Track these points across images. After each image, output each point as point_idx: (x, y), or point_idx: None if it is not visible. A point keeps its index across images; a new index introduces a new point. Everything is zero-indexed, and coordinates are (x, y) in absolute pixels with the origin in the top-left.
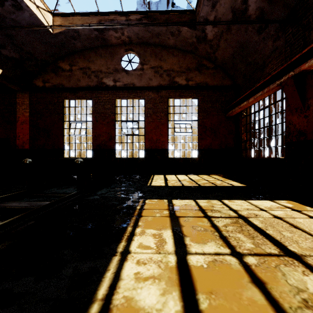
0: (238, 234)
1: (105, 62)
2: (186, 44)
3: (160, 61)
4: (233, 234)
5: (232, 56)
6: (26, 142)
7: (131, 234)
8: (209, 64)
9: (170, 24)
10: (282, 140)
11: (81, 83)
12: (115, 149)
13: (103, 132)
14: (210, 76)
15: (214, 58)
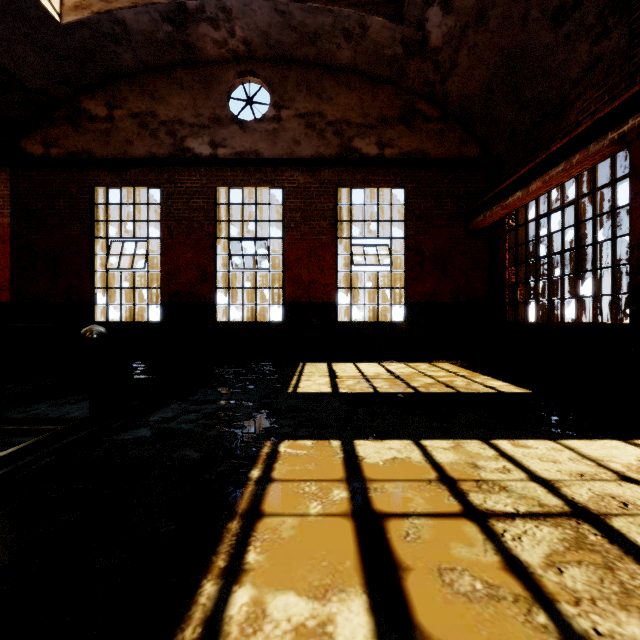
0: (626, 616)
1: (191, 102)
2: (379, 62)
3: (319, 101)
4: (609, 623)
5: (484, 88)
6: (3, 286)
7: (209, 631)
8: (431, 111)
9: (344, 8)
10: (614, 280)
11: (136, 149)
12: (215, 303)
13: (188, 264)
14: (432, 137)
15: (442, 95)
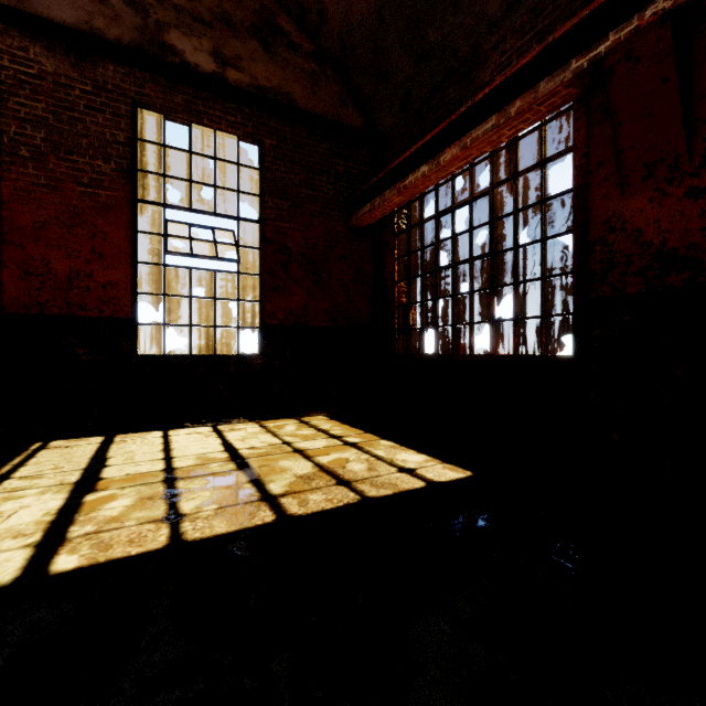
0: None
1: None
2: None
3: None
4: None
5: (375, 15)
6: None
7: None
8: (299, 38)
9: None
10: (544, 296)
11: None
12: None
13: None
14: (301, 78)
15: (317, 14)
